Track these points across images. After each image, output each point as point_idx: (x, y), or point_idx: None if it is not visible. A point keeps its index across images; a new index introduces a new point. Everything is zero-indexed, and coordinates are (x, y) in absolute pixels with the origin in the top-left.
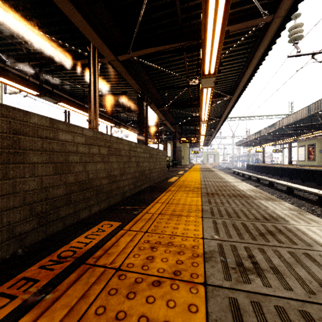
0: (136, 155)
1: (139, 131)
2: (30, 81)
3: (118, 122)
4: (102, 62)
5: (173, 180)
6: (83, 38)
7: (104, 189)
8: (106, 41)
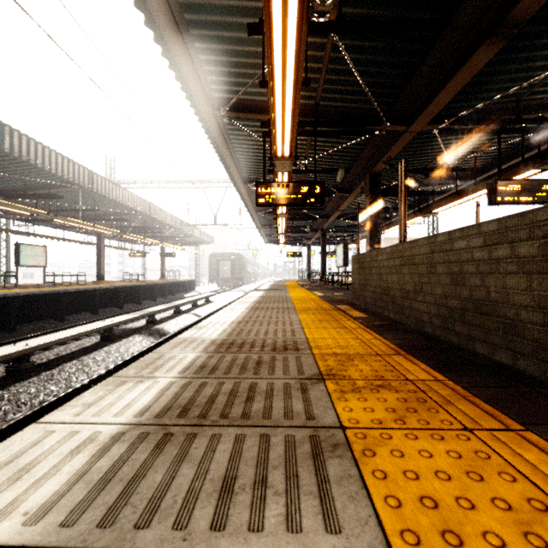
0: (452, 258)
1: None
2: None
3: None
4: None
5: None
6: None
7: (398, 302)
8: None
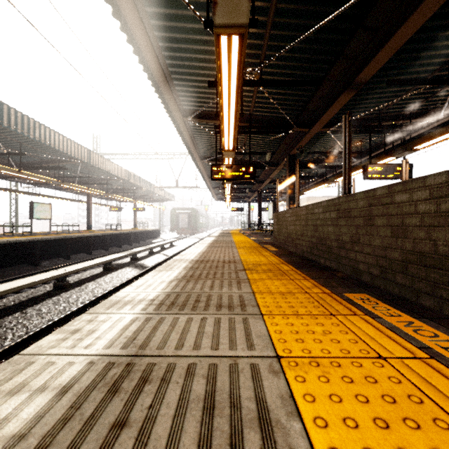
0: (313, 217)
1: None
2: None
3: None
4: None
5: (371, 305)
6: None
7: (294, 241)
8: None
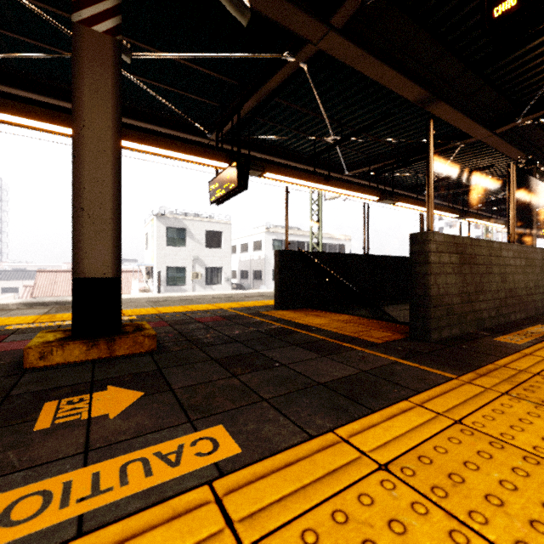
0: None
1: (519, 223)
2: (356, 183)
3: (455, 207)
4: (466, 142)
5: None
6: (443, 125)
7: (522, 300)
8: (479, 118)
